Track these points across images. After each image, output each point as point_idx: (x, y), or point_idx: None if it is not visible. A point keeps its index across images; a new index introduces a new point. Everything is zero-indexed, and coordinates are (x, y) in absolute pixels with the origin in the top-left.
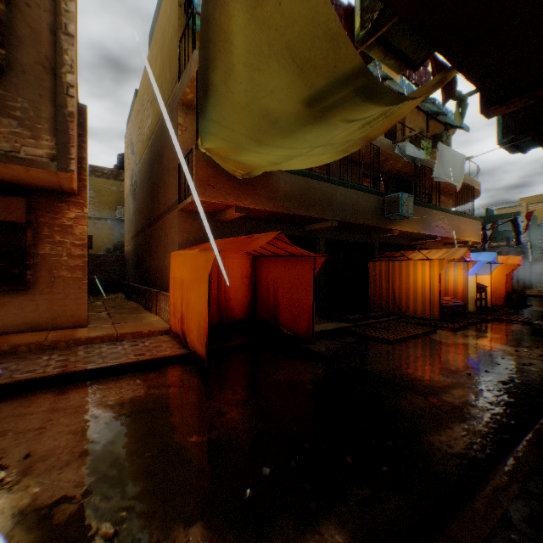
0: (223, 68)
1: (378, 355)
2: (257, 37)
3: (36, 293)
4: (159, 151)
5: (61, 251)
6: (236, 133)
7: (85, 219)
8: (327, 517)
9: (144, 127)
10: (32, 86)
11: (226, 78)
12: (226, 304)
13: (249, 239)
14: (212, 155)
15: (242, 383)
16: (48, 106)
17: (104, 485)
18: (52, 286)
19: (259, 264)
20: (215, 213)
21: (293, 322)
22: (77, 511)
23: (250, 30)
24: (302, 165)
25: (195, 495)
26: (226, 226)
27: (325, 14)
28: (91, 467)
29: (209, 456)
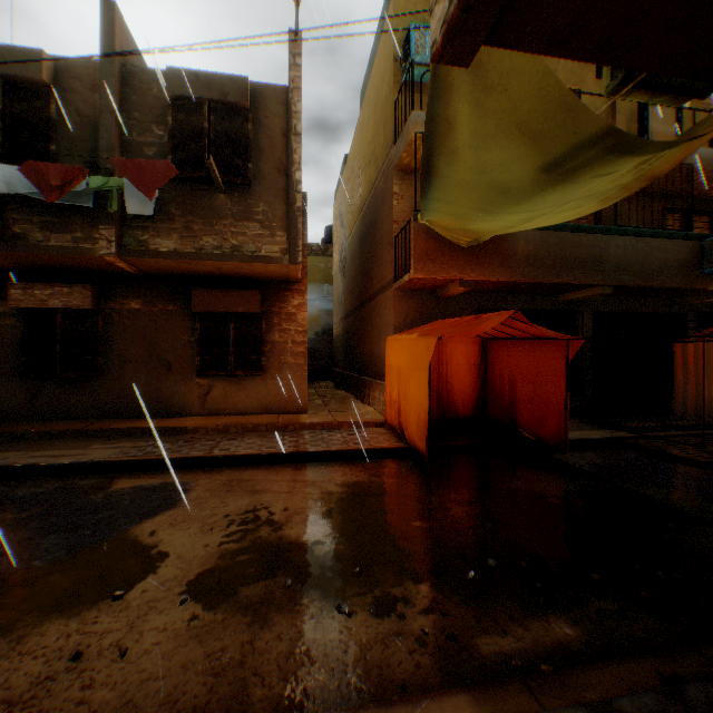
0: (447, 152)
1: (672, 480)
2: (482, 121)
3: (267, 378)
4: (372, 223)
5: (286, 338)
6: (460, 207)
7: (305, 306)
8: (557, 613)
9: (355, 197)
10: (269, 190)
11: (450, 160)
12: (447, 396)
13: (476, 321)
14: (432, 225)
15: (467, 484)
16: (280, 205)
17: (345, 541)
18: (279, 372)
19: (490, 348)
20: (434, 289)
21: (536, 424)
22: (329, 552)
23: (475, 117)
24: (547, 223)
25: (422, 565)
26: (447, 303)
27: (556, 92)
28: (332, 526)
29: (433, 540)
